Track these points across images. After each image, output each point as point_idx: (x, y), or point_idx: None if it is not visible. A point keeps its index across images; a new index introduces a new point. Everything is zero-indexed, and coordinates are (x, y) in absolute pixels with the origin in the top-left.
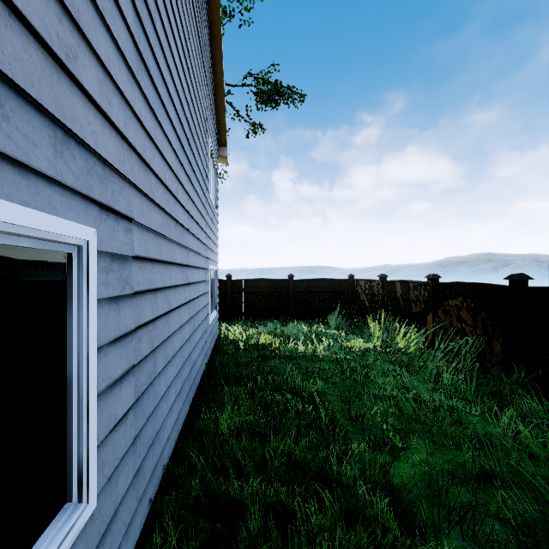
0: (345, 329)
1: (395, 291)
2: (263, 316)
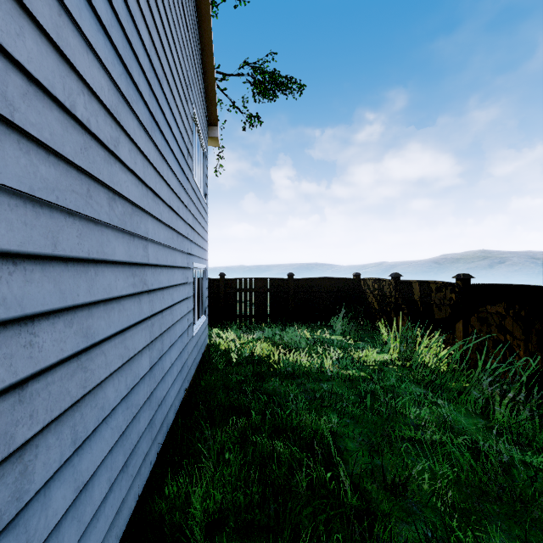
0: (352, 335)
1: (411, 292)
2: (260, 319)
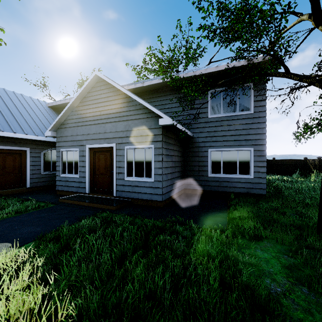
0: (299, 178)
1: None
2: None
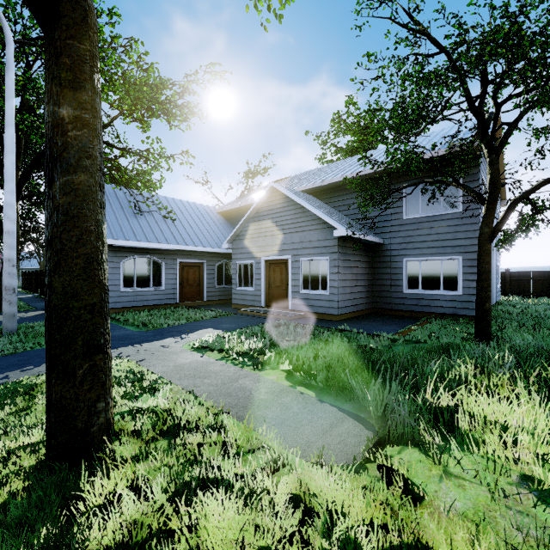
0: None
1: None
2: (537, 296)
